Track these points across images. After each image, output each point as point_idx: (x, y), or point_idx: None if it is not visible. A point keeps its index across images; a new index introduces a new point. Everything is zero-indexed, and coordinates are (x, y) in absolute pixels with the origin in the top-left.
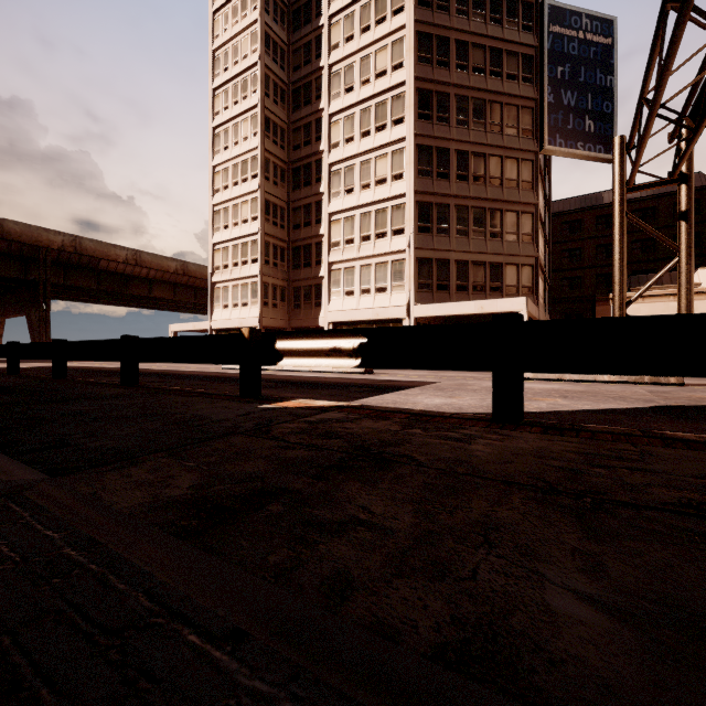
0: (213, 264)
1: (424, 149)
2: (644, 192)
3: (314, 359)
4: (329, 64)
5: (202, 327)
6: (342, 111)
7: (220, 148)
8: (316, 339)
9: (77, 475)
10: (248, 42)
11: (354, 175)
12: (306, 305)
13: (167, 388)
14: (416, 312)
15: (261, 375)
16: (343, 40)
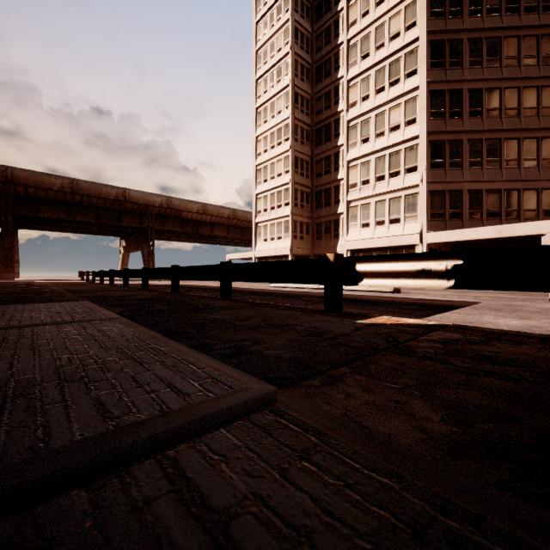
0: (256, 209)
1: (436, 94)
2: None
3: (398, 280)
4: (347, 39)
5: (248, 255)
6: (359, 76)
7: (261, 122)
8: (399, 261)
9: (300, 389)
10: (282, 38)
11: (369, 127)
12: (326, 236)
13: (256, 302)
14: (429, 239)
15: (306, 292)
16: (360, 16)
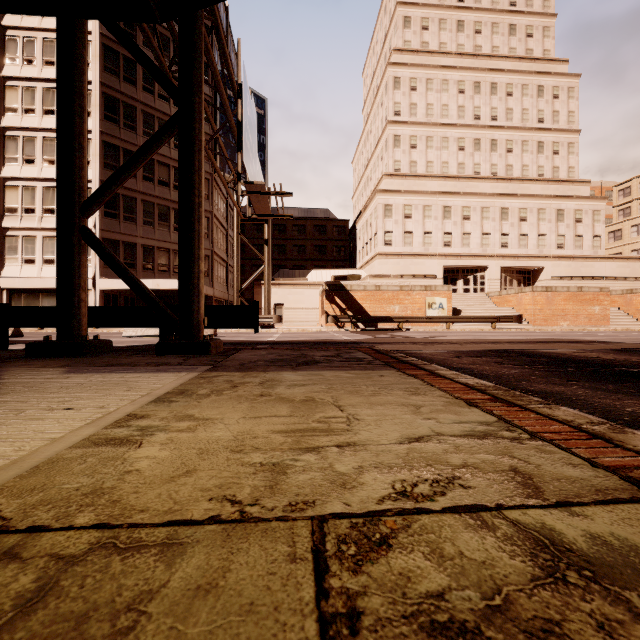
0: None
1: (111, 146)
2: (300, 214)
3: None
4: (2, 25)
5: None
6: (20, 80)
7: None
8: None
9: None
10: None
11: (35, 148)
12: None
13: None
14: (102, 285)
15: None
16: None
